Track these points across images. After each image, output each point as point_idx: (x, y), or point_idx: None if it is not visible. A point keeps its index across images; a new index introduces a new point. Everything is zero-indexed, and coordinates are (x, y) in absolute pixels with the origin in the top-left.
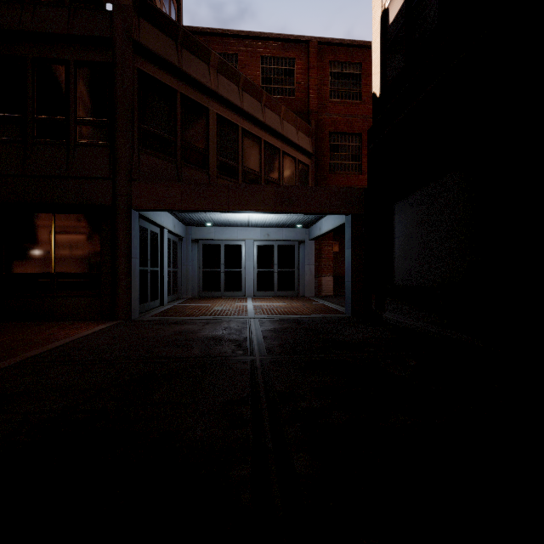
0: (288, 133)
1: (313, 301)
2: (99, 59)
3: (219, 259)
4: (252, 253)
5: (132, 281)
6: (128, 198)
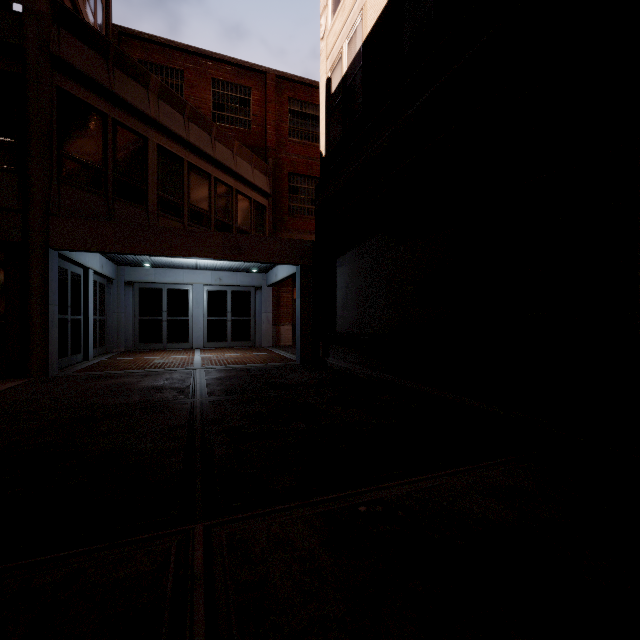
0: (242, 171)
1: (268, 351)
2: (4, 67)
3: (161, 306)
4: (201, 299)
5: (50, 332)
6: (45, 235)
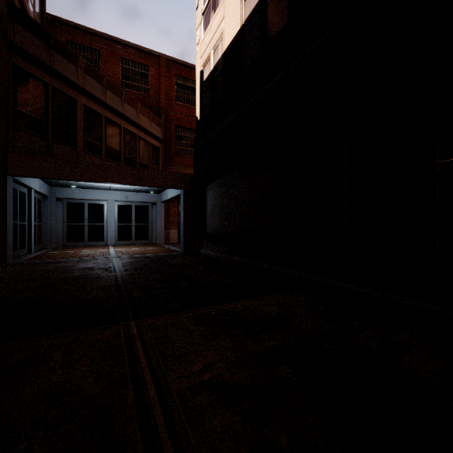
0: (143, 123)
1: (161, 246)
2: None
3: (83, 215)
4: (113, 211)
5: (7, 232)
6: (4, 166)
